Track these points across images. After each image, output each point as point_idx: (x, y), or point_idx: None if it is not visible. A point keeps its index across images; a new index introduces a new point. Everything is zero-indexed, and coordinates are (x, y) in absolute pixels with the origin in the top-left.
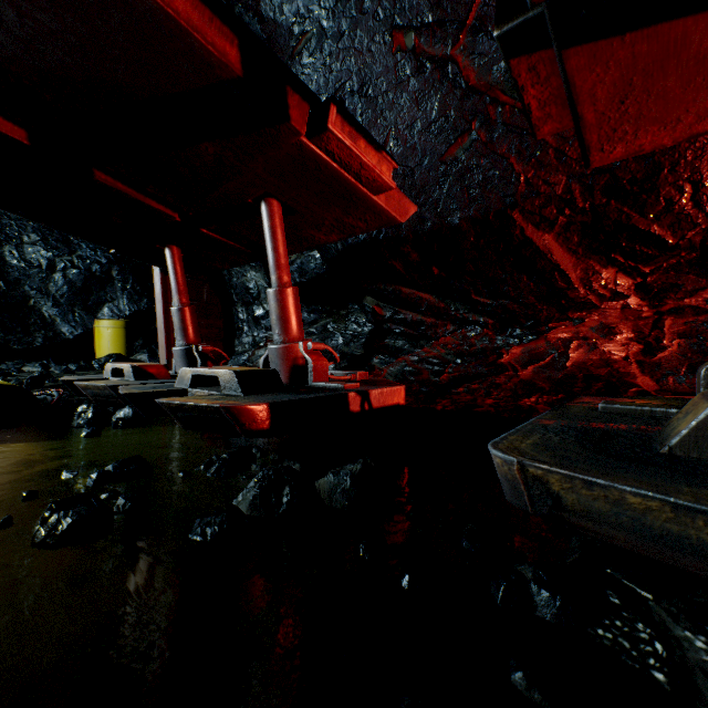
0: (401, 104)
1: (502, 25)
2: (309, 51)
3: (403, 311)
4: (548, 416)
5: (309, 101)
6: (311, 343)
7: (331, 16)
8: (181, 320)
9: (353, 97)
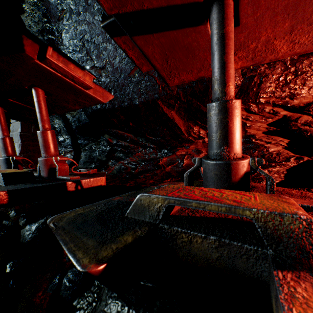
0: (109, 49)
1: (103, 22)
2: (66, 18)
3: (120, 141)
4: (125, 194)
5: (39, 43)
6: (59, 157)
7: (74, 3)
8: (3, 144)
9: (88, 43)
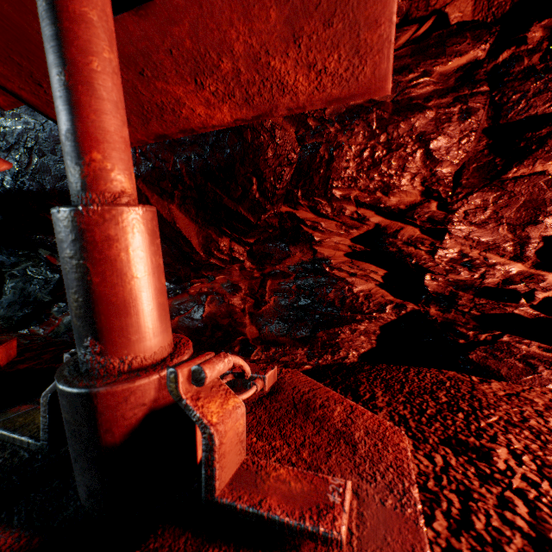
0: None
1: None
2: None
3: None
4: None
5: None
6: None
7: None
8: None
9: None
